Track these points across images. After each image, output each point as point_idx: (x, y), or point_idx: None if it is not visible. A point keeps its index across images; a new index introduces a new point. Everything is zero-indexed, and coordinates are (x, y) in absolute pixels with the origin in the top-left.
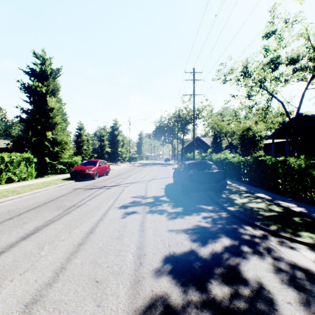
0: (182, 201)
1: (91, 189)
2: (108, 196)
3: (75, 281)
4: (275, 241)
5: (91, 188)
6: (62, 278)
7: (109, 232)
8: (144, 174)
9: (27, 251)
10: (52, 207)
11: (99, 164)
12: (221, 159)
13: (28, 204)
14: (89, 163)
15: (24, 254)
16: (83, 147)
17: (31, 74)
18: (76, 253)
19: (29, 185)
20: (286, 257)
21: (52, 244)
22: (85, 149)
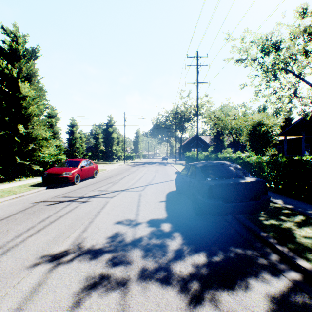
0: (198, 232)
1: (59, 203)
2: (74, 220)
3: None
4: None
5: (60, 200)
6: None
7: None
8: (139, 177)
9: None
10: None
11: (82, 165)
12: (232, 159)
13: None
14: (69, 163)
15: None
16: (76, 145)
17: None
18: None
19: None
20: None
21: None
22: (78, 147)
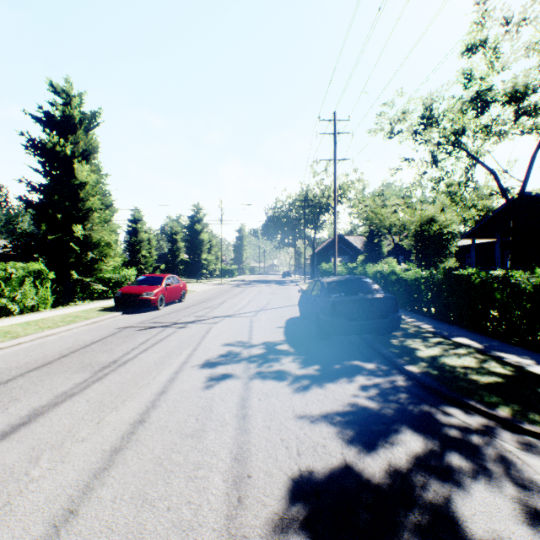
0: (318, 352)
1: (151, 328)
2: (180, 343)
3: None
4: (514, 443)
5: (150, 326)
6: None
7: (176, 420)
8: (247, 301)
9: (3, 468)
10: (74, 365)
11: (166, 283)
12: (384, 274)
13: (29, 359)
14: (148, 280)
15: None
16: (142, 252)
17: (45, 122)
18: (105, 472)
19: (38, 322)
20: None
21: (59, 449)
22: (144, 256)
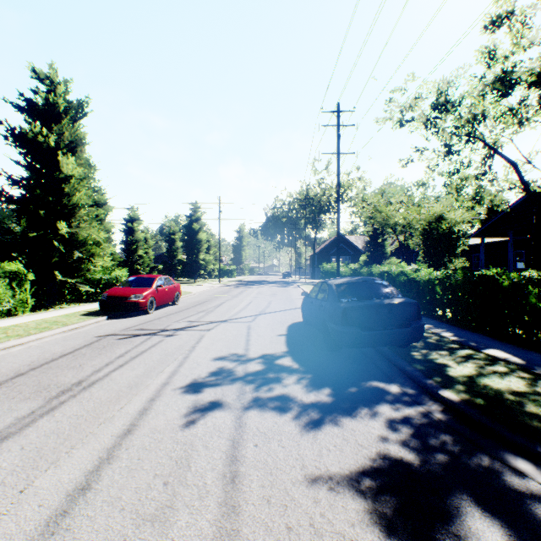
0: (327, 368)
1: (135, 336)
2: (164, 356)
3: None
4: None
5: (134, 334)
6: None
7: (136, 485)
8: (245, 303)
9: None
10: (27, 388)
11: (157, 284)
12: (392, 275)
13: None
14: (138, 281)
15: None
16: (138, 252)
17: (28, 111)
18: None
19: (9, 329)
20: None
21: None
22: (141, 256)
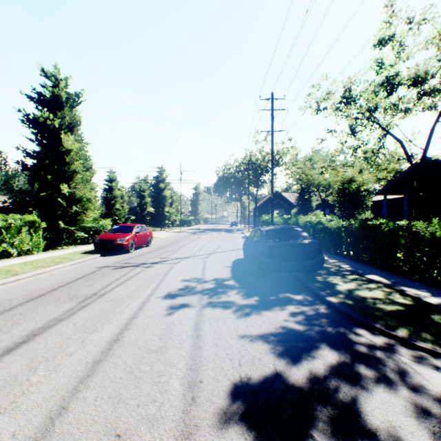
0: (257, 286)
1: (124, 267)
2: (147, 279)
3: (80, 436)
4: (408, 357)
5: (123, 266)
6: (59, 429)
7: (144, 339)
8: (201, 245)
9: (9, 375)
10: (62, 297)
11: (136, 231)
12: (312, 224)
13: (26, 292)
14: (121, 229)
15: (4, 381)
16: (116, 206)
17: (38, 101)
18: (89, 378)
19: (33, 262)
20: (431, 386)
21: (53, 361)
22: (118, 209)
